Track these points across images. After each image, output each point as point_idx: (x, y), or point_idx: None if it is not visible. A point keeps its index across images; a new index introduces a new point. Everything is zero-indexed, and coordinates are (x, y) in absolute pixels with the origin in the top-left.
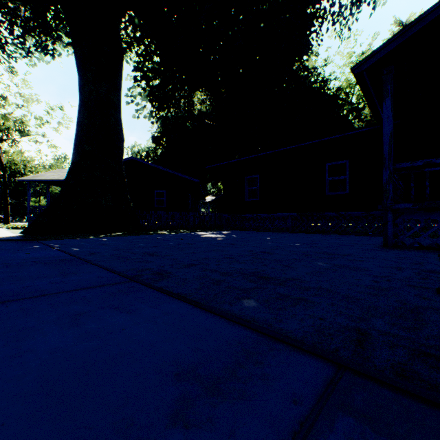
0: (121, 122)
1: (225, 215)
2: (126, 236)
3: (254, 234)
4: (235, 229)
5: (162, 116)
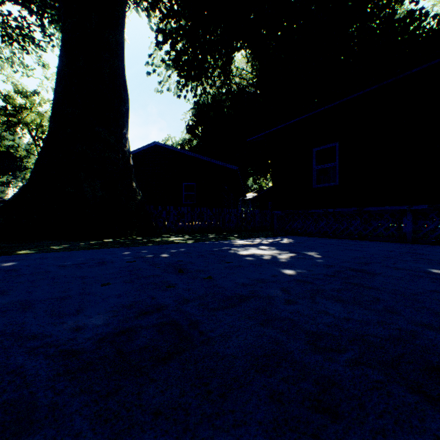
0: (122, 75)
1: (277, 212)
2: (88, 251)
3: (354, 249)
4: (293, 234)
5: (191, 88)
